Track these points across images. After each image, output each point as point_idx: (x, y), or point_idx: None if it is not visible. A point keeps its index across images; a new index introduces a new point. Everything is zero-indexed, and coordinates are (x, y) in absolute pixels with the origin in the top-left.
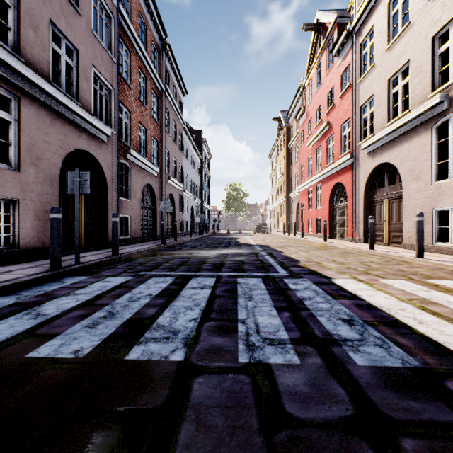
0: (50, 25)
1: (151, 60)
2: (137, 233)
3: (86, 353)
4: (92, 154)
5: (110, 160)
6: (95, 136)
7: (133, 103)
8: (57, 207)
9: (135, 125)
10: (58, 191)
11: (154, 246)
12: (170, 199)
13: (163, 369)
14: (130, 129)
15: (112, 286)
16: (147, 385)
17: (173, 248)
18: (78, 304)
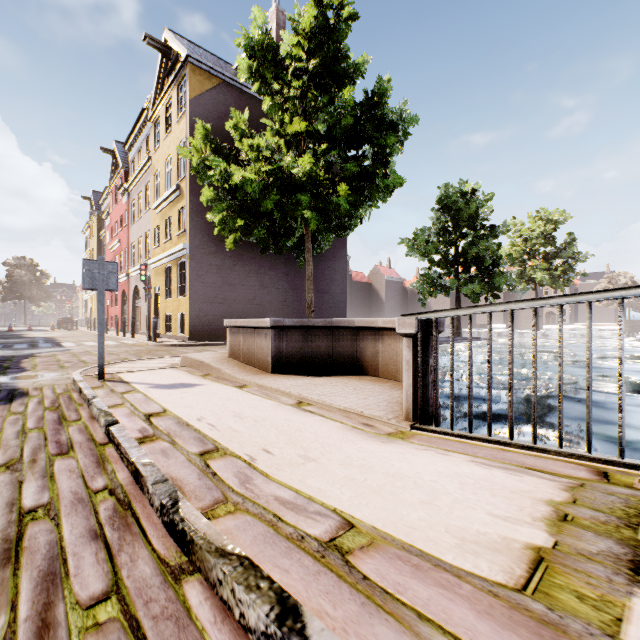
0: None
1: None
2: None
3: None
4: None
5: None
6: None
7: None
8: None
9: None
10: None
11: None
12: None
13: None
14: None
15: None
16: None
17: None
18: None
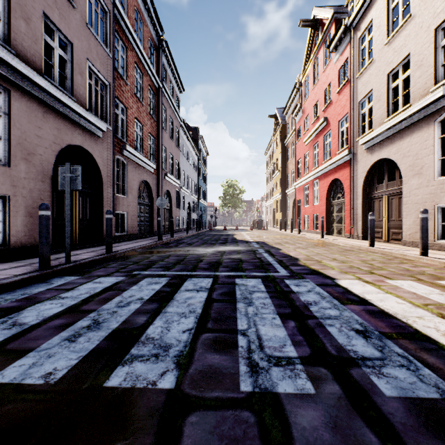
0: (43, 17)
1: (147, 56)
2: (134, 230)
3: (59, 377)
4: (87, 150)
5: (105, 156)
6: (90, 132)
7: (129, 99)
8: (46, 204)
9: (131, 121)
10: (51, 187)
11: (150, 243)
12: (167, 196)
13: (148, 401)
14: (126, 125)
15: (102, 288)
16: (127, 427)
17: (170, 244)
18: (61, 310)
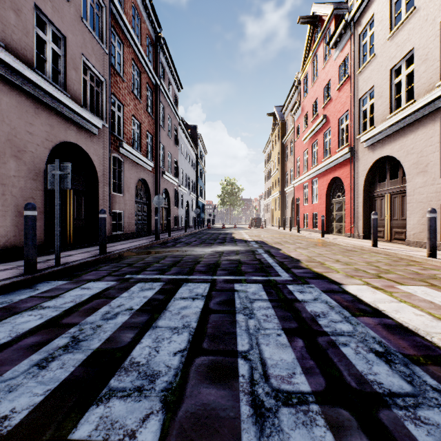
0: (34, 9)
1: (145, 53)
2: (131, 229)
3: (15, 424)
4: (81, 147)
5: (101, 153)
6: (85, 129)
7: (126, 96)
8: (32, 203)
9: (128, 119)
10: (43, 185)
11: (147, 243)
12: (165, 194)
13: None
14: (123, 122)
15: (90, 295)
16: None
17: (167, 244)
18: (39, 324)
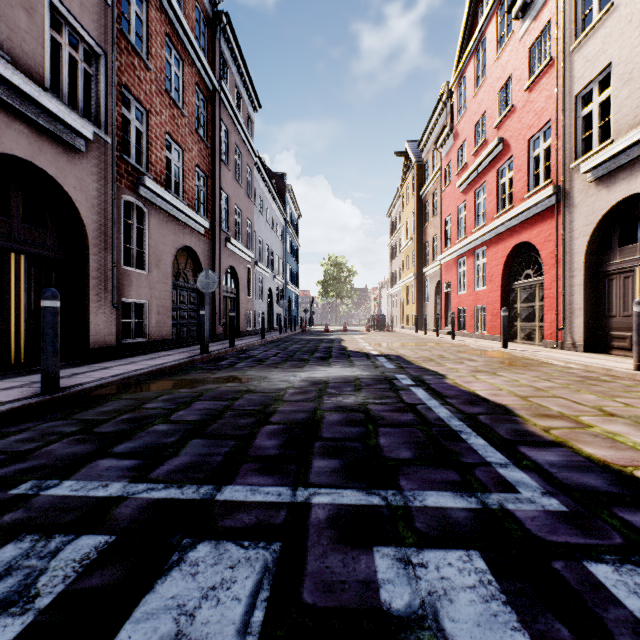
0: None
1: (192, 32)
2: (164, 333)
3: None
4: (45, 171)
5: (94, 190)
6: (53, 136)
7: (154, 97)
8: None
9: (159, 138)
10: None
11: (178, 361)
12: (232, 276)
13: None
14: (148, 142)
15: None
16: None
17: (220, 362)
18: None
